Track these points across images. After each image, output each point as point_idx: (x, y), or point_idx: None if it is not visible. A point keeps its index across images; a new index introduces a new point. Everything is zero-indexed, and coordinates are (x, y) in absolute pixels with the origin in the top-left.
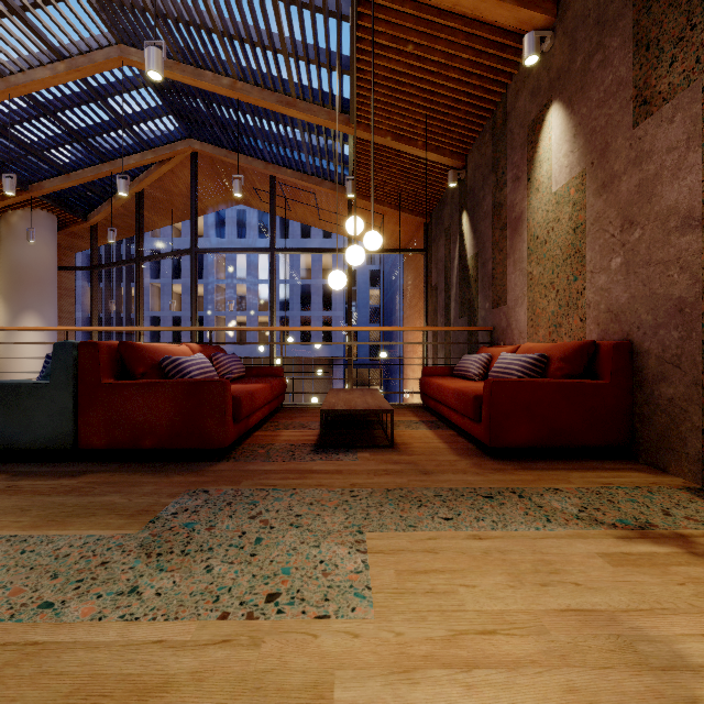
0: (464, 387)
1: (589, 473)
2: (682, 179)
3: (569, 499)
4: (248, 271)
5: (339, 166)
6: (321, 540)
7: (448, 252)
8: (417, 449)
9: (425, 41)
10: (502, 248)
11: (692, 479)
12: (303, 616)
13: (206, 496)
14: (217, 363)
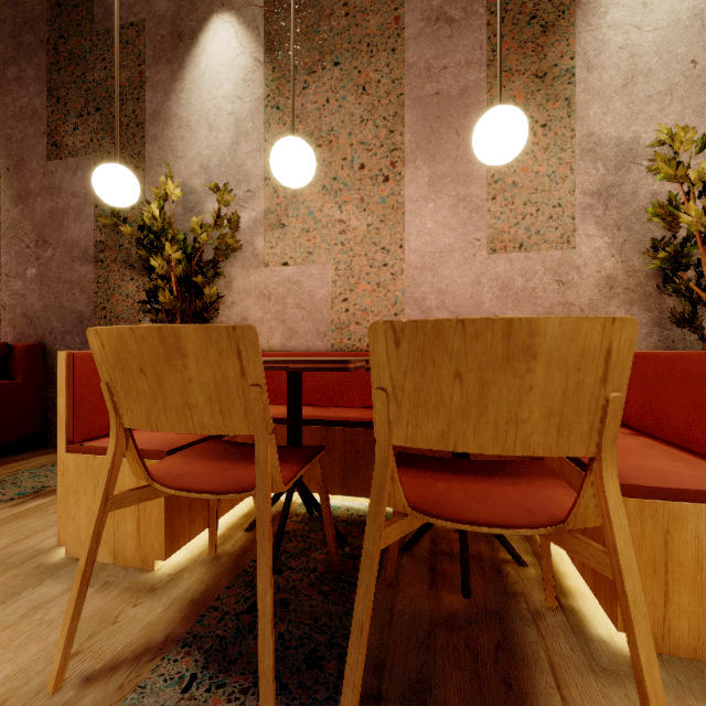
0: None
1: None
2: (83, 223)
3: None
4: None
5: None
6: None
7: None
8: None
9: None
10: None
11: None
12: None
13: None
14: None
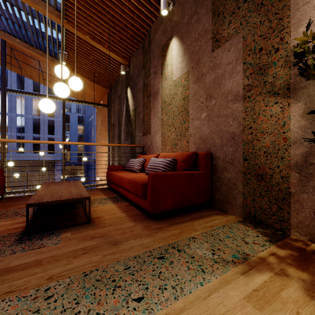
0: (134, 177)
1: (201, 221)
2: (234, 78)
3: (203, 245)
4: None
5: (56, 48)
6: None
7: (120, 107)
8: (107, 221)
9: None
10: (148, 106)
11: (238, 215)
12: None
13: None
14: None
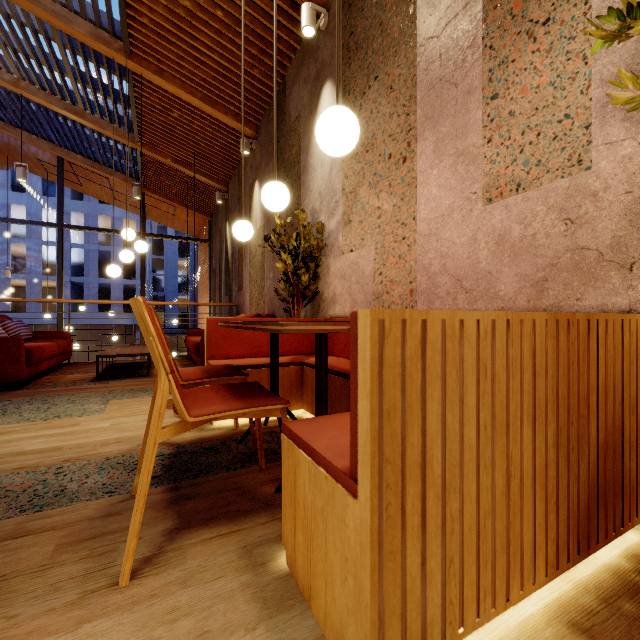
0: (199, 340)
1: None
2: None
3: None
4: (27, 229)
5: None
6: (85, 404)
7: (220, 247)
8: None
9: (185, 115)
10: (241, 254)
11: None
12: (71, 417)
13: (10, 401)
14: (5, 328)
